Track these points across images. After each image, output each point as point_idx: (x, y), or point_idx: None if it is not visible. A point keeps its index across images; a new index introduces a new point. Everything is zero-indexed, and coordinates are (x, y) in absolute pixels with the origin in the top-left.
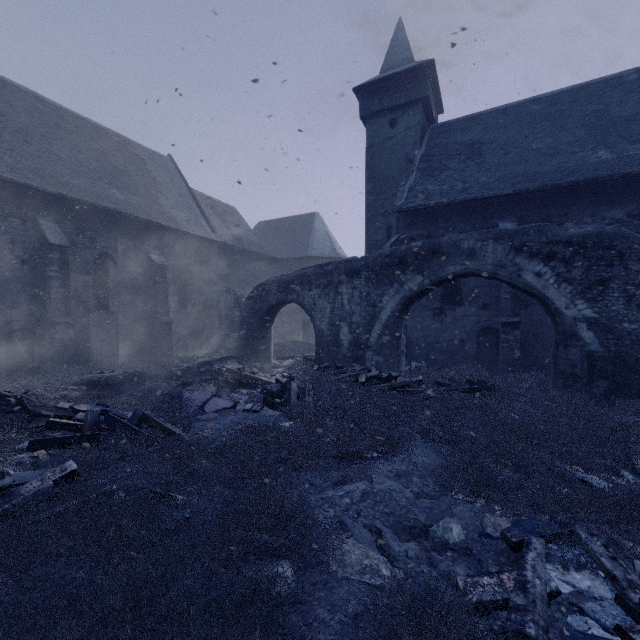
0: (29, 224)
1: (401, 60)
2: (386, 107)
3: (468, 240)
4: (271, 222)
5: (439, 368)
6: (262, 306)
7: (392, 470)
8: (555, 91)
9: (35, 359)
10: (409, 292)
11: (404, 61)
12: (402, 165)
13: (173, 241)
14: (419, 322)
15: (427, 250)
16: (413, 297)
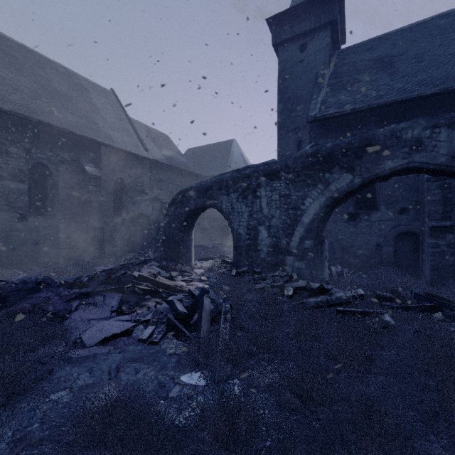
0: None
1: None
2: (297, 33)
3: (412, 129)
4: (197, 148)
5: (354, 271)
6: (182, 211)
7: None
8: None
9: None
10: (336, 192)
11: None
12: (312, 84)
13: (108, 156)
14: (333, 227)
15: (358, 145)
16: (340, 198)
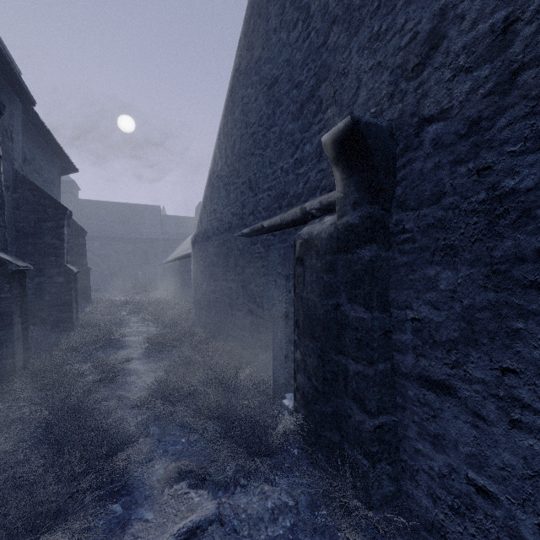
0: None
1: None
2: None
3: None
4: None
5: None
6: None
7: None
8: (117, 202)
9: None
10: None
11: None
12: None
13: None
14: None
15: None
16: None
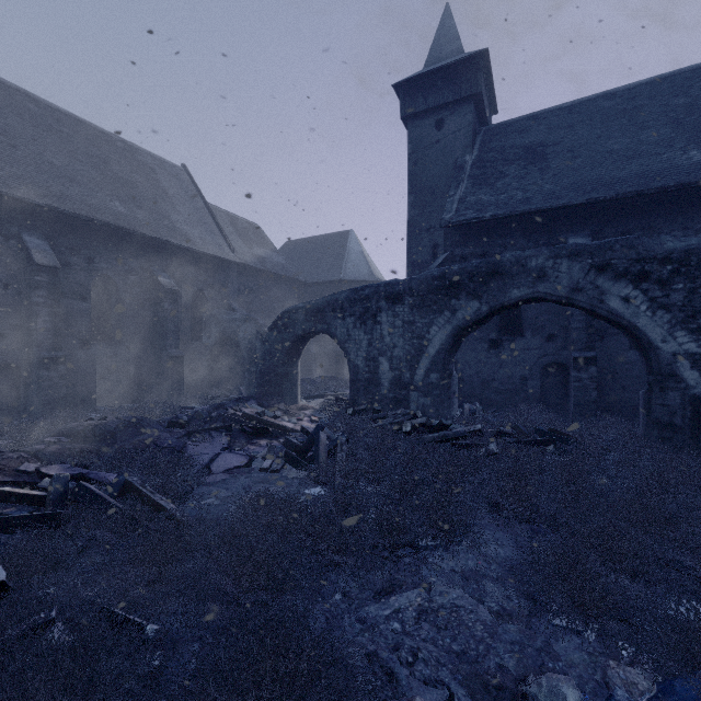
0: (13, 241)
1: (449, 52)
2: (431, 106)
3: (536, 258)
4: (299, 241)
5: (496, 410)
6: (287, 337)
7: (455, 568)
8: (632, 84)
9: (20, 400)
10: (463, 321)
11: (452, 53)
12: (450, 173)
13: (186, 262)
14: (471, 356)
15: (485, 270)
16: (467, 327)
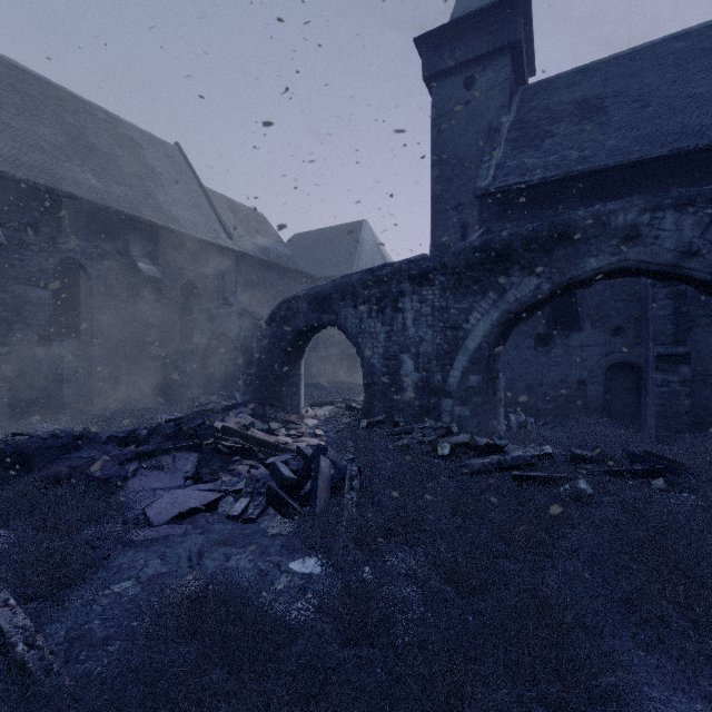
0: None
1: None
2: (460, 61)
3: (625, 212)
4: (308, 234)
5: (545, 422)
6: (287, 332)
7: None
8: (710, 21)
9: None
10: (515, 304)
11: None
12: (483, 139)
13: (173, 247)
14: (513, 355)
15: (547, 234)
16: (521, 313)
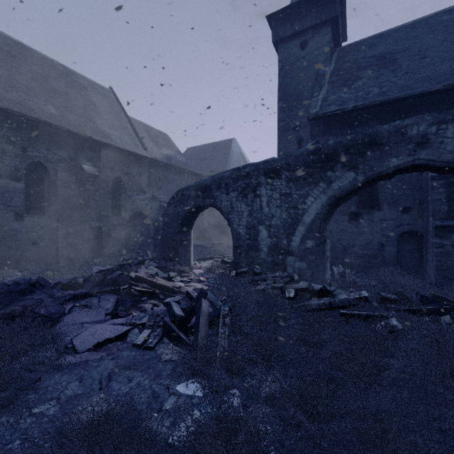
0: None
1: None
2: (297, 30)
3: (418, 125)
4: (197, 147)
5: (356, 272)
6: (181, 211)
7: None
8: None
9: None
10: (338, 191)
11: None
12: (312, 82)
13: (107, 155)
14: (334, 226)
15: (361, 142)
16: (342, 197)
